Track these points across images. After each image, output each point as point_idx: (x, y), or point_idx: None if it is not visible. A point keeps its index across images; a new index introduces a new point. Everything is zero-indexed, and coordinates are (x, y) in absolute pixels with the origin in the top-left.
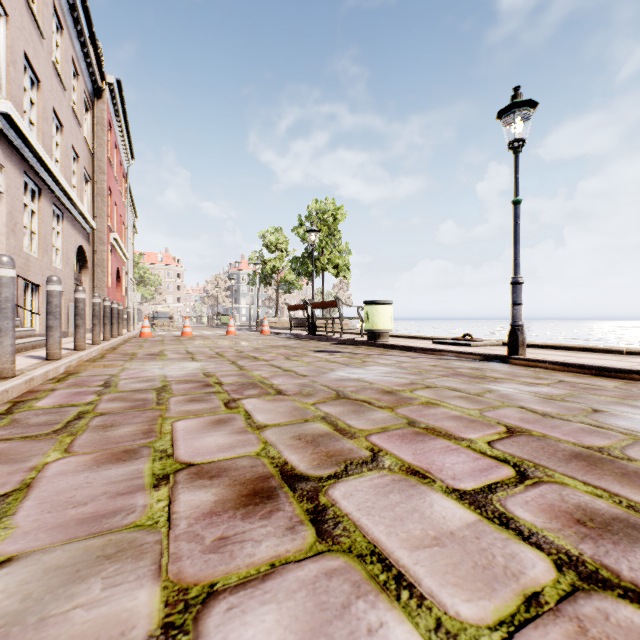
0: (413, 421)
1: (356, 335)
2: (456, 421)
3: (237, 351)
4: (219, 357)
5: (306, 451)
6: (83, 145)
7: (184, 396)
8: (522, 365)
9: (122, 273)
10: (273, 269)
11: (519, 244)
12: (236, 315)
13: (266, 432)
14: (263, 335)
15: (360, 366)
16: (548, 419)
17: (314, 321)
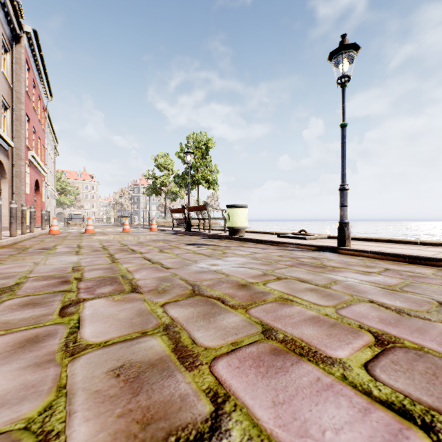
0: (269, 328)
1: (221, 231)
2: (315, 326)
3: (122, 245)
4: (102, 250)
5: (113, 409)
6: (1, 78)
7: (24, 298)
8: (349, 254)
9: (41, 184)
10: (162, 183)
11: (345, 159)
12: (135, 217)
13: (78, 361)
14: (152, 231)
15: (220, 257)
16: (407, 318)
17: (189, 221)
